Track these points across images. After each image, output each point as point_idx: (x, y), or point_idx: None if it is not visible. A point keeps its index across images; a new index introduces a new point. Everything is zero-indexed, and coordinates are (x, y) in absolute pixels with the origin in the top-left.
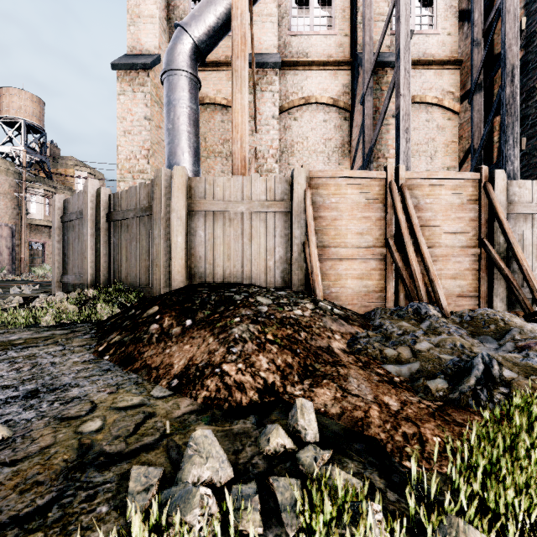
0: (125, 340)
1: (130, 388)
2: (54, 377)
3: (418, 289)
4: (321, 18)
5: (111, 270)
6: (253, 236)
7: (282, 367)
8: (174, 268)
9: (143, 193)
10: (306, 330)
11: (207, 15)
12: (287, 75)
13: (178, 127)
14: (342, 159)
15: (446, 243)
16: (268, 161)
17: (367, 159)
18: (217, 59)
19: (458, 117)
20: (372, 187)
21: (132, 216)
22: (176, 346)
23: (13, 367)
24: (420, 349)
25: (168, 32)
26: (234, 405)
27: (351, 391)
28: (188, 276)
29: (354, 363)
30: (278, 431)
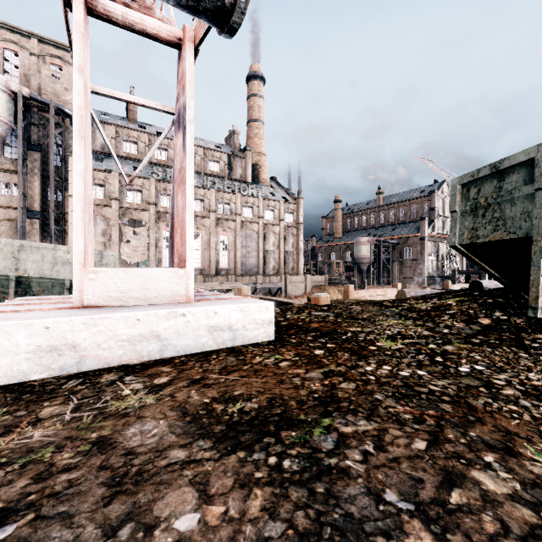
0: None
1: None
2: None
3: None
4: (16, 190)
5: None
6: None
7: None
8: None
9: None
10: None
11: None
12: None
13: None
14: None
15: None
16: None
17: None
18: None
19: None
20: None
21: None
22: None
23: None
24: None
25: None
26: None
27: None
28: None
29: None
30: None
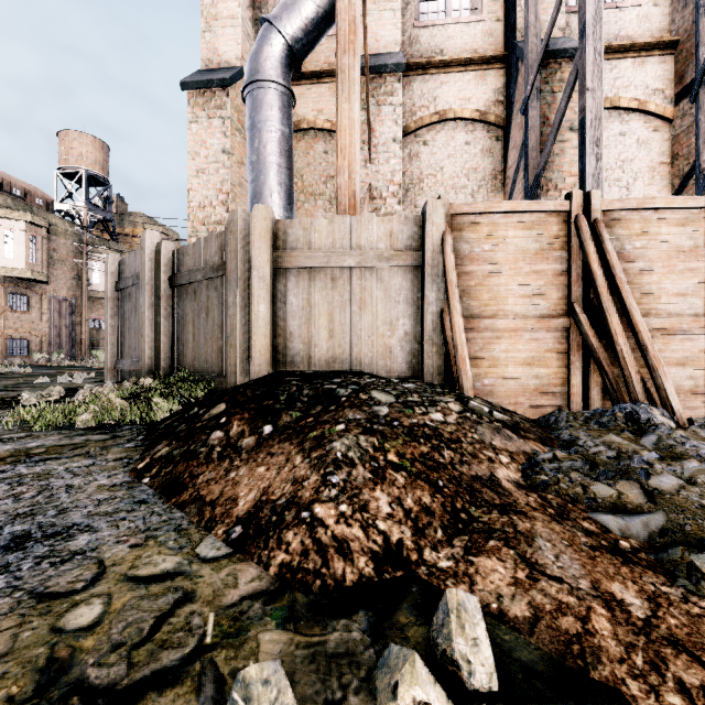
0: (174, 454)
1: (166, 539)
2: (62, 512)
3: (629, 382)
4: None
5: (174, 353)
6: (366, 302)
7: (414, 512)
8: (255, 350)
9: (214, 246)
10: (452, 446)
11: (303, 3)
12: (413, 82)
13: (264, 159)
14: (493, 197)
15: (669, 310)
16: (388, 202)
17: (532, 192)
18: (318, 68)
19: (671, 125)
20: (546, 226)
21: (200, 279)
22: (246, 468)
23: (13, 492)
24: (661, 488)
25: (253, 37)
26: (331, 585)
27: (546, 568)
28: (274, 360)
29: (540, 509)
30: (414, 670)
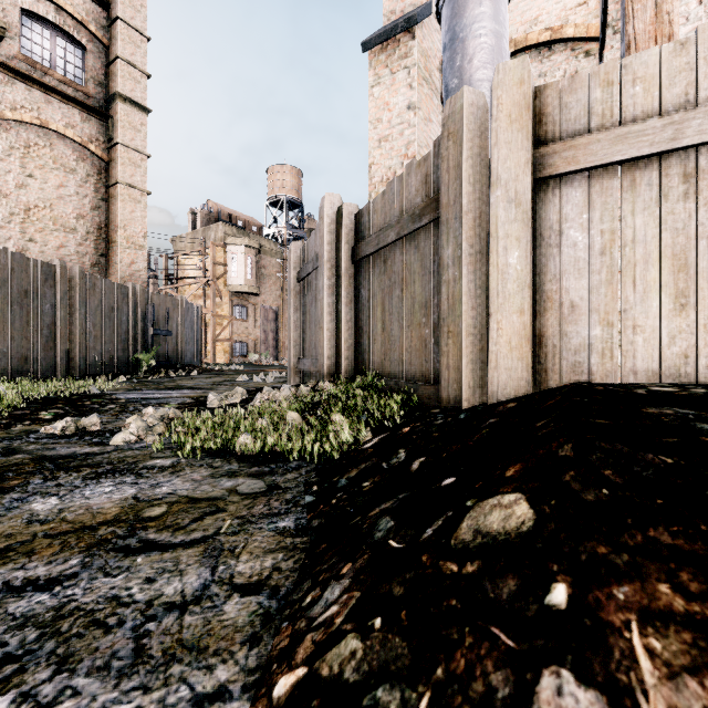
0: None
1: None
2: None
3: None
4: None
5: (357, 349)
6: None
7: None
8: (499, 339)
9: (414, 182)
10: None
11: None
12: None
13: (469, 79)
14: None
15: None
16: None
17: None
18: None
19: None
20: None
21: (392, 239)
22: None
23: None
24: None
25: None
26: None
27: None
28: (533, 360)
29: None
30: None
